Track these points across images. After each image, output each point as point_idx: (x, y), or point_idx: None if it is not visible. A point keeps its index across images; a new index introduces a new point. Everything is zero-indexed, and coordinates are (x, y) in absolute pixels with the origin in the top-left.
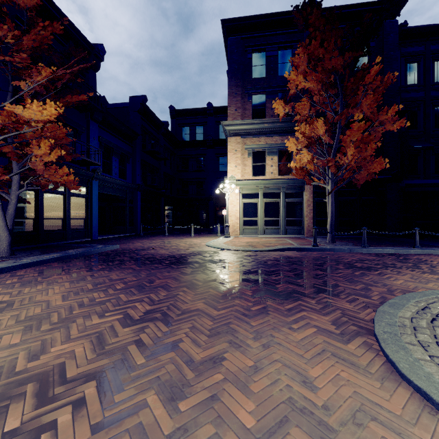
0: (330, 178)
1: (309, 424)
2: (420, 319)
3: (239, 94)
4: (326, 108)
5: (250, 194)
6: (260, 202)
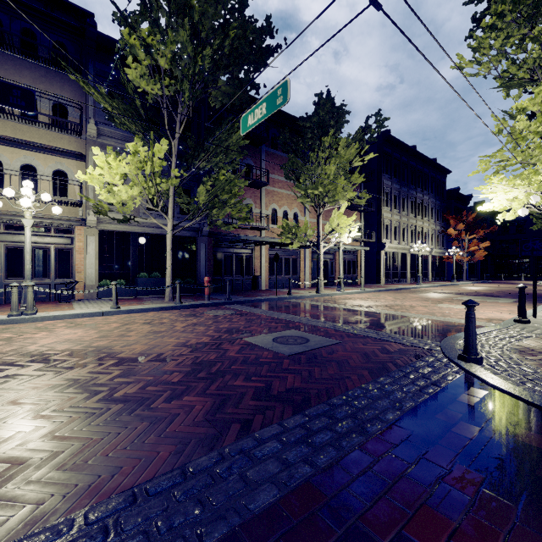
0: None
1: None
2: None
3: None
4: None
5: None
6: None
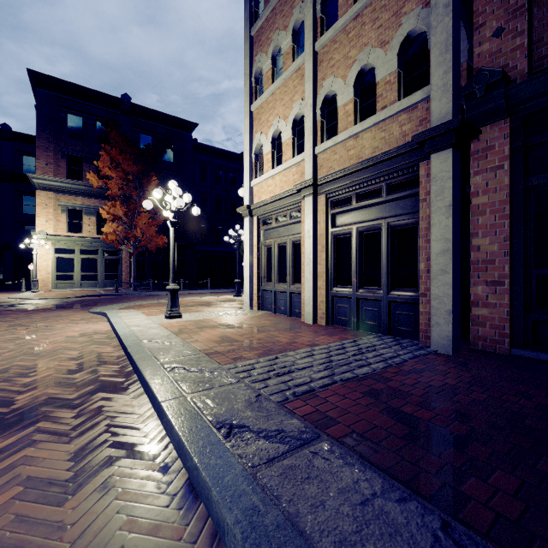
0: (132, 244)
1: (56, 316)
2: (116, 306)
3: (51, 150)
4: (131, 192)
5: (65, 249)
6: (77, 258)
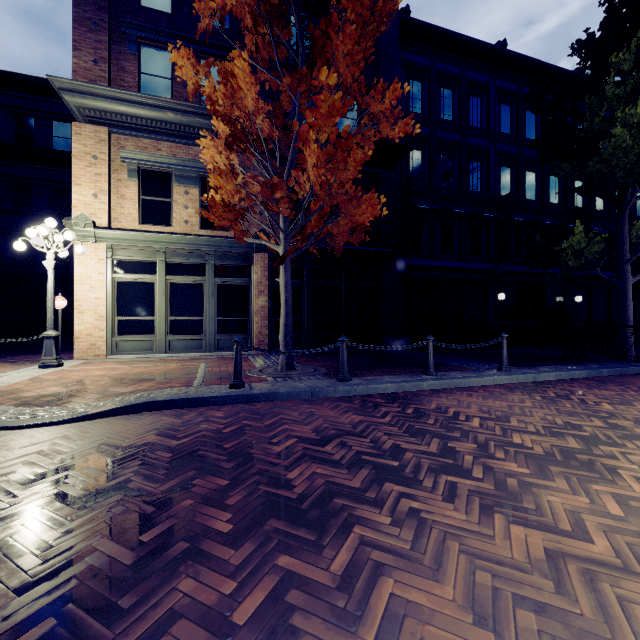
0: (283, 228)
1: None
2: None
3: (105, 28)
4: (278, 83)
5: (136, 263)
6: (160, 282)
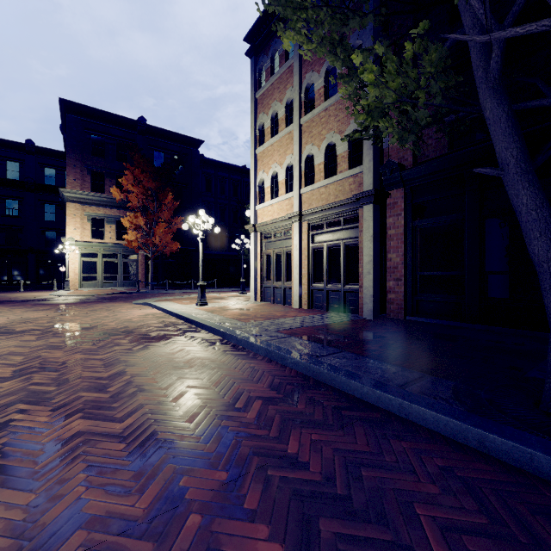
0: (150, 250)
1: (112, 306)
2: (149, 300)
3: (79, 167)
4: (149, 204)
5: (90, 254)
6: (100, 261)
